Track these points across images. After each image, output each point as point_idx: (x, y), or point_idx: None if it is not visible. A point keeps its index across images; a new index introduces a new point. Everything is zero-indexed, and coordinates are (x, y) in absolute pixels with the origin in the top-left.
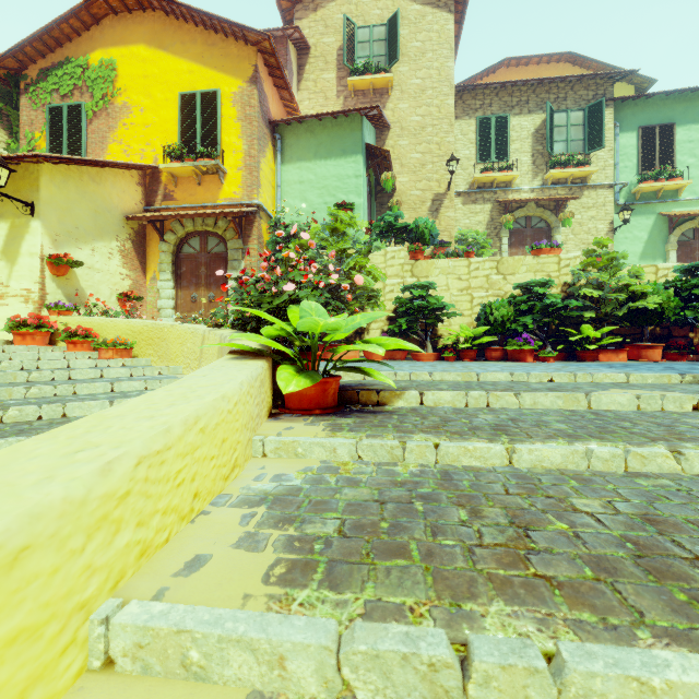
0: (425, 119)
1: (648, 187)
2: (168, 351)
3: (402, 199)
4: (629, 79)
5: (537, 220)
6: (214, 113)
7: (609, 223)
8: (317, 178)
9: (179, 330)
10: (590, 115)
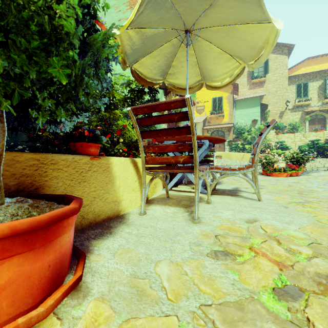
0: (277, 89)
1: None
2: (231, 157)
3: (269, 113)
4: None
5: (320, 115)
6: (221, 102)
7: None
8: (246, 113)
9: (235, 153)
10: None
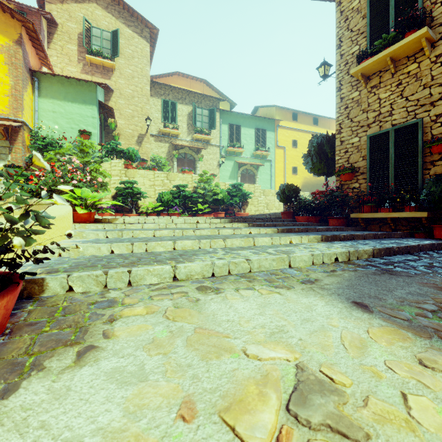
0: (134, 93)
1: (231, 149)
2: None
3: (121, 132)
4: (228, 100)
5: (190, 155)
6: None
7: (218, 162)
8: (66, 112)
9: None
10: (210, 113)
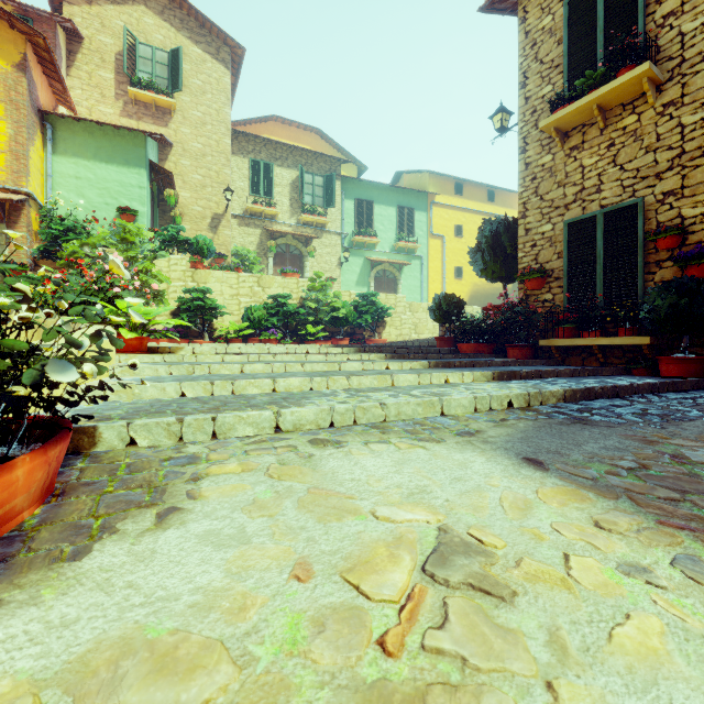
0: (206, 148)
1: (359, 239)
2: None
3: (184, 211)
4: (354, 161)
5: (294, 248)
6: None
7: (339, 259)
8: (97, 178)
9: None
10: (327, 182)
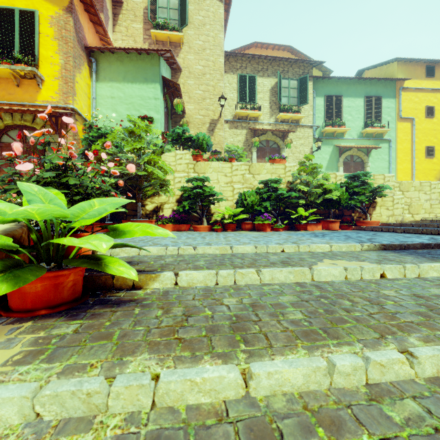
0: (205, 69)
1: (329, 129)
2: None
3: (190, 120)
4: (320, 68)
5: (273, 142)
6: (32, 28)
7: (311, 148)
8: (125, 96)
9: None
10: (301, 83)
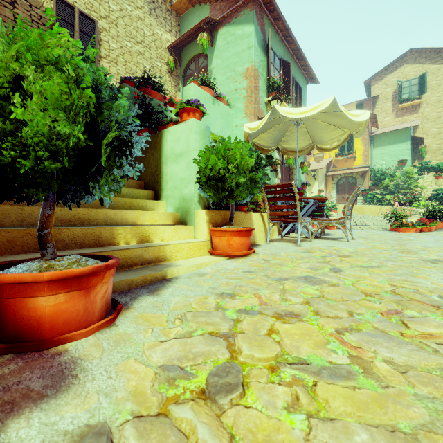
0: (440, 113)
1: None
2: (363, 211)
3: (427, 149)
4: None
5: None
6: (352, 139)
7: None
8: (389, 152)
9: (369, 206)
10: None
